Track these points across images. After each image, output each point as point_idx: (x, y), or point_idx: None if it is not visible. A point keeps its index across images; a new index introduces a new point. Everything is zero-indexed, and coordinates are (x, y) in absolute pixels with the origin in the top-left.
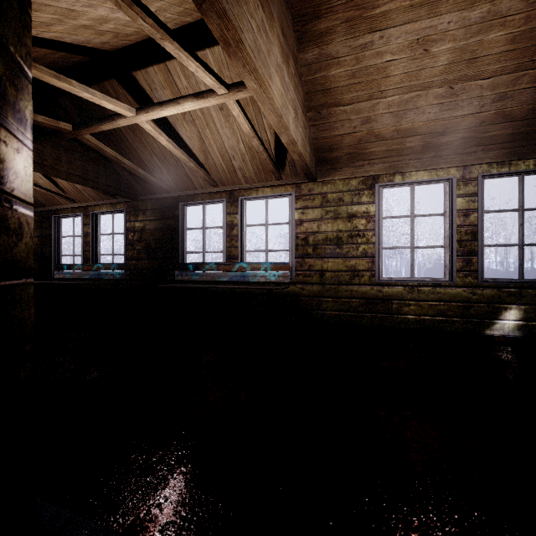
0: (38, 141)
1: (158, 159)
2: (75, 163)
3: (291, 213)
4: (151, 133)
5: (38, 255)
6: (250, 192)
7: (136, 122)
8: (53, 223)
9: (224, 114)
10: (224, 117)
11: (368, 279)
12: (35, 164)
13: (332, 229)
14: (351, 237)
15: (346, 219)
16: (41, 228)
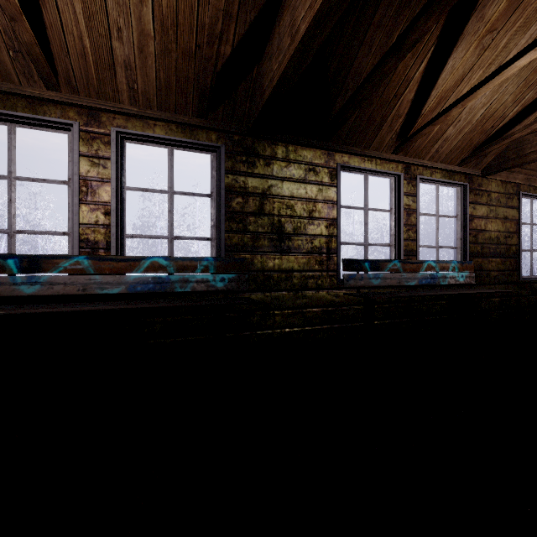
0: None
1: None
2: None
3: (459, 206)
4: None
5: None
6: (428, 172)
7: None
8: None
9: None
10: None
11: (515, 278)
12: None
13: (494, 229)
14: (505, 238)
15: (502, 220)
16: None
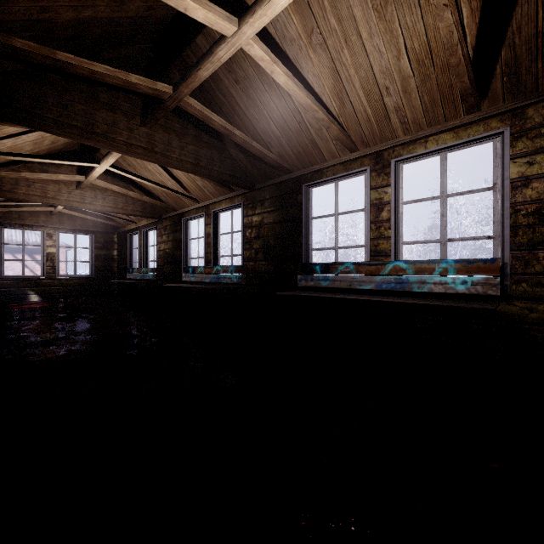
0: (146, 122)
1: (276, 126)
2: (187, 148)
3: (497, 168)
4: (262, 65)
5: (171, 258)
6: (412, 147)
7: (241, 46)
8: (182, 226)
9: (377, 4)
10: (377, 12)
11: None
12: (145, 151)
13: None
14: None
15: None
16: (174, 232)
